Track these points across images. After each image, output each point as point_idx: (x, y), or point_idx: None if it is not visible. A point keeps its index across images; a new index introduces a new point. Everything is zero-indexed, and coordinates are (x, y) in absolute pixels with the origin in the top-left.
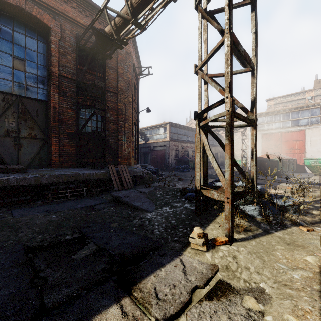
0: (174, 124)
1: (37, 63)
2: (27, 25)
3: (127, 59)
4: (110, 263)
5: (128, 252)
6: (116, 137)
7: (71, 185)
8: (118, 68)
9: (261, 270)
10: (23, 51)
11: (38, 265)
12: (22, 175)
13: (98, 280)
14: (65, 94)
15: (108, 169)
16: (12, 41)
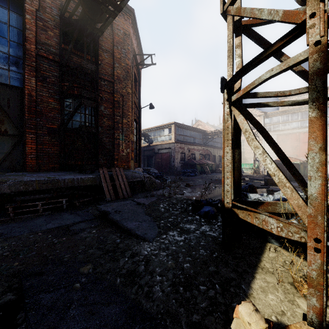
0: (180, 124)
1: (9, 39)
2: None
3: (125, 42)
4: None
5: None
6: (111, 134)
7: (46, 195)
8: (113, 52)
9: None
10: None
11: None
12: None
13: None
14: (46, 79)
15: (99, 174)
16: None
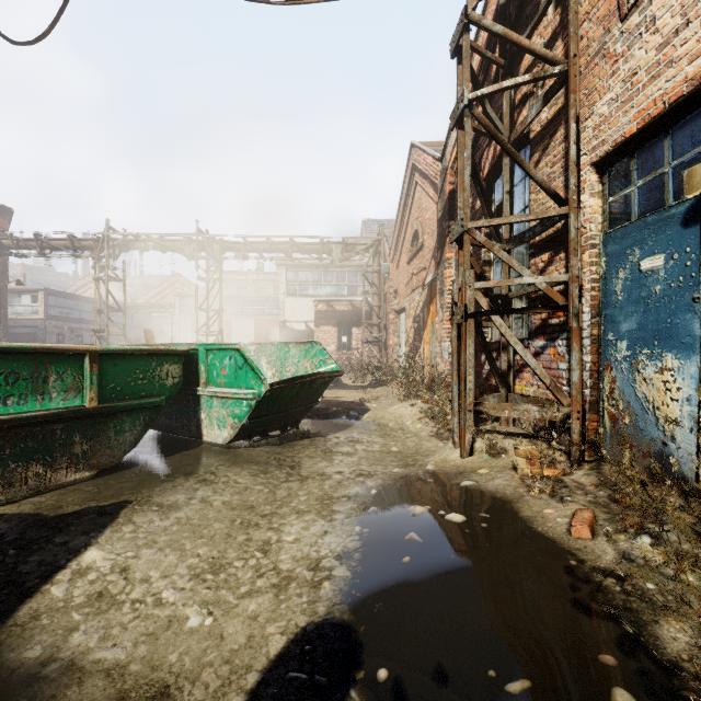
0: (56, 292)
1: None
2: None
3: None
4: None
5: None
6: None
7: None
8: None
9: None
10: None
11: None
12: None
13: None
14: None
15: None
16: None
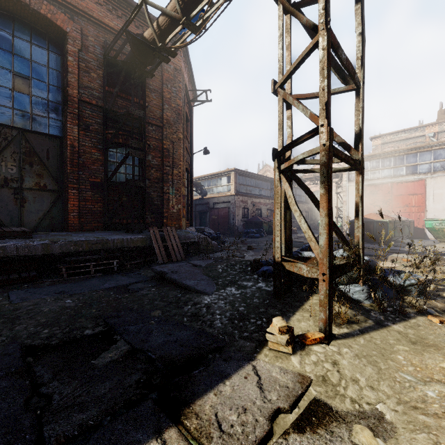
0: (242, 172)
1: (48, 83)
2: (33, 29)
3: (176, 79)
4: (148, 372)
5: (176, 354)
6: (160, 188)
7: (96, 256)
8: (163, 91)
9: (375, 383)
10: (28, 66)
11: (40, 374)
12: (24, 242)
13: (129, 399)
14: (88, 127)
15: (148, 234)
16: (12, 51)
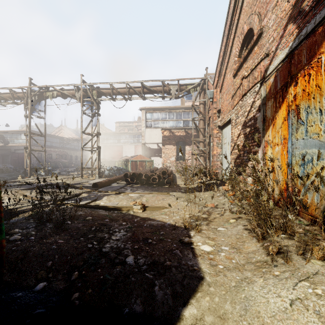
0: (37, 132)
1: None
2: None
3: None
4: None
5: None
6: None
7: None
8: None
9: None
10: None
11: None
12: None
13: None
14: None
15: None
16: None
